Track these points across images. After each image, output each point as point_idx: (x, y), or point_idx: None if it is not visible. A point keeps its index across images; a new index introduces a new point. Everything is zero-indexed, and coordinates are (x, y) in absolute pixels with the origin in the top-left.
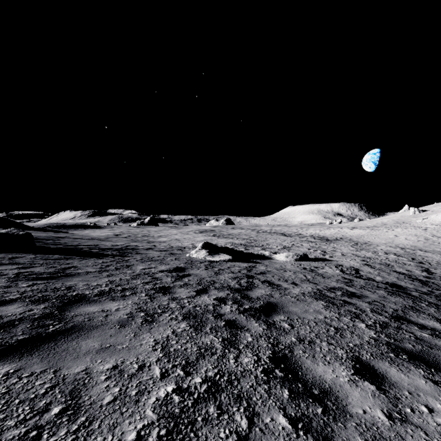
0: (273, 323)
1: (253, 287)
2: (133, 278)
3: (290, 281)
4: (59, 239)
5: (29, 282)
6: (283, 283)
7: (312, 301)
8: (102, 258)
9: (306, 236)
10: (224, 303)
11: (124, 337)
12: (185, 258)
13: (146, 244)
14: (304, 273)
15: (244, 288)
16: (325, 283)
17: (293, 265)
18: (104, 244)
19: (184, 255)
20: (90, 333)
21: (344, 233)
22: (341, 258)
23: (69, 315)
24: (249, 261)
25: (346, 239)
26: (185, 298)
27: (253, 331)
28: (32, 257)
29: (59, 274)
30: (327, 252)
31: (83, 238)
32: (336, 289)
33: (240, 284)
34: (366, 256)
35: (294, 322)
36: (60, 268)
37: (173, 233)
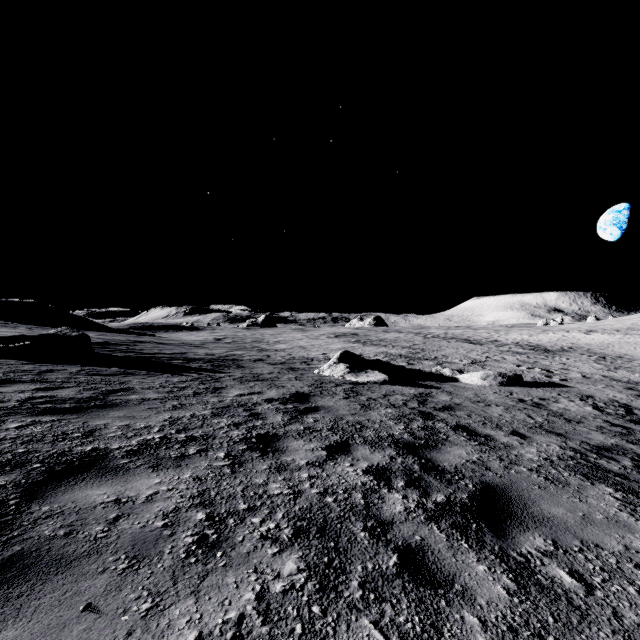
0: (526, 565)
1: (439, 441)
2: (215, 414)
3: (507, 428)
4: (136, 344)
5: (28, 418)
6: (495, 432)
7: (582, 484)
8: (180, 375)
9: (506, 343)
10: (388, 484)
11: (117, 616)
12: (312, 376)
13: (256, 353)
14: (527, 411)
15: (421, 442)
16: (579, 434)
17: (497, 394)
18: (195, 352)
19: (310, 372)
20: (37, 591)
21: (574, 339)
22: (584, 383)
23: (33, 515)
24: (417, 384)
25: (581, 350)
26: (303, 467)
27: (482, 603)
28: (74, 370)
29: (93, 403)
30: (554, 371)
31: (170, 343)
32: (613, 451)
33: (413, 433)
34: (633, 381)
35: (581, 565)
36: (103, 391)
37: (296, 337)
